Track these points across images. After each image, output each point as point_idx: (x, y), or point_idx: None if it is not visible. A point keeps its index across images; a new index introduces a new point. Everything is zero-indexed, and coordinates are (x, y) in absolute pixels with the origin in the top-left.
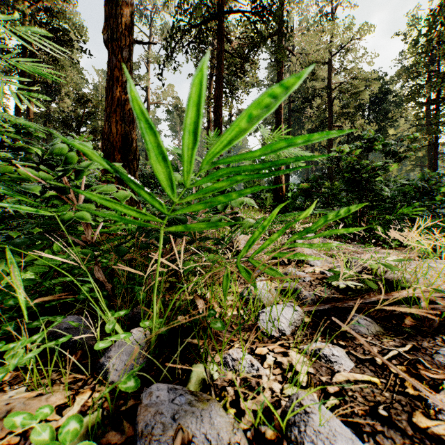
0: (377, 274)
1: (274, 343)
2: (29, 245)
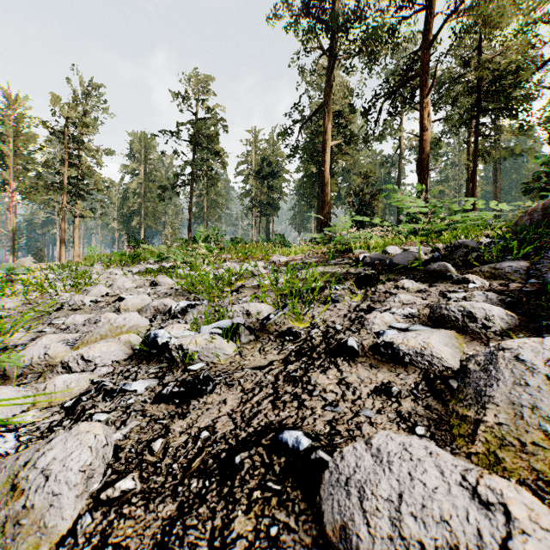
0: None
1: None
2: None
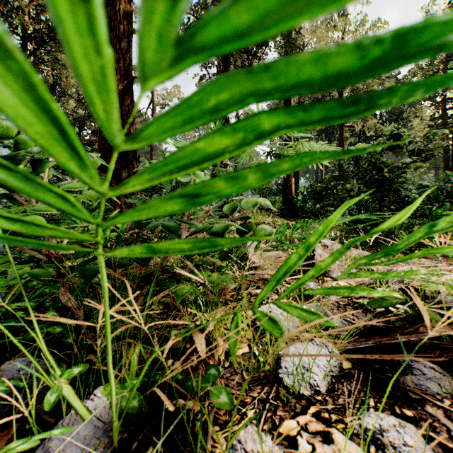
0: (425, 295)
1: (305, 409)
2: (6, 254)
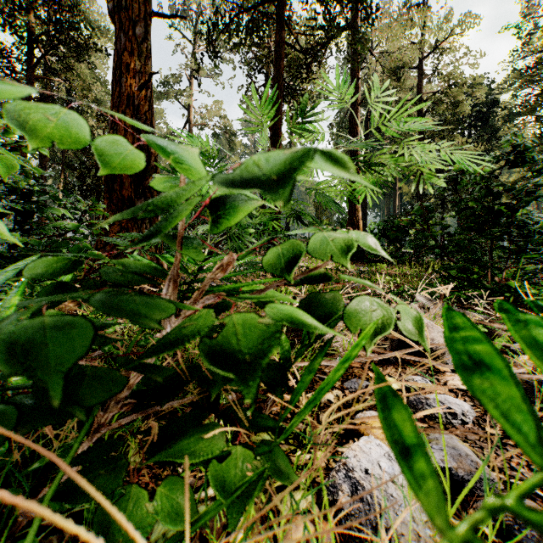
0: None
1: None
2: None
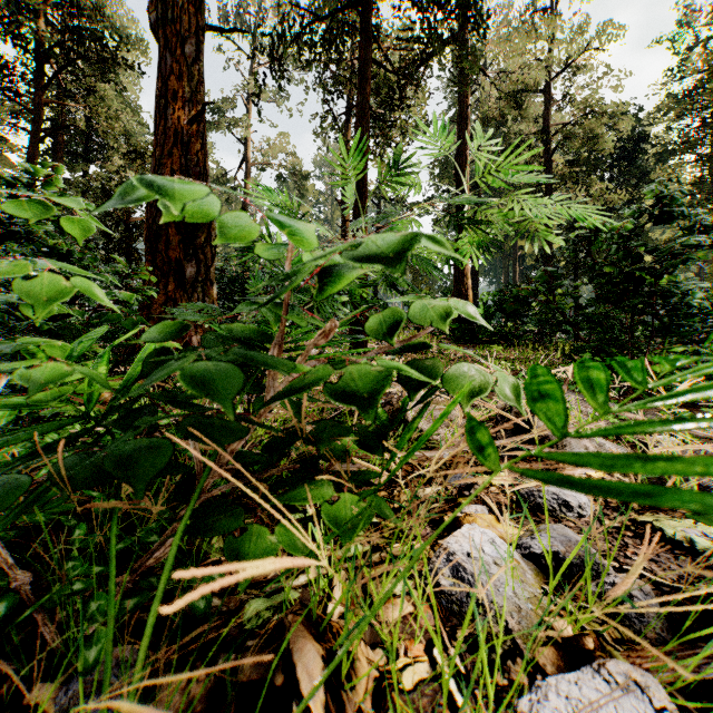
0: None
1: None
2: None
